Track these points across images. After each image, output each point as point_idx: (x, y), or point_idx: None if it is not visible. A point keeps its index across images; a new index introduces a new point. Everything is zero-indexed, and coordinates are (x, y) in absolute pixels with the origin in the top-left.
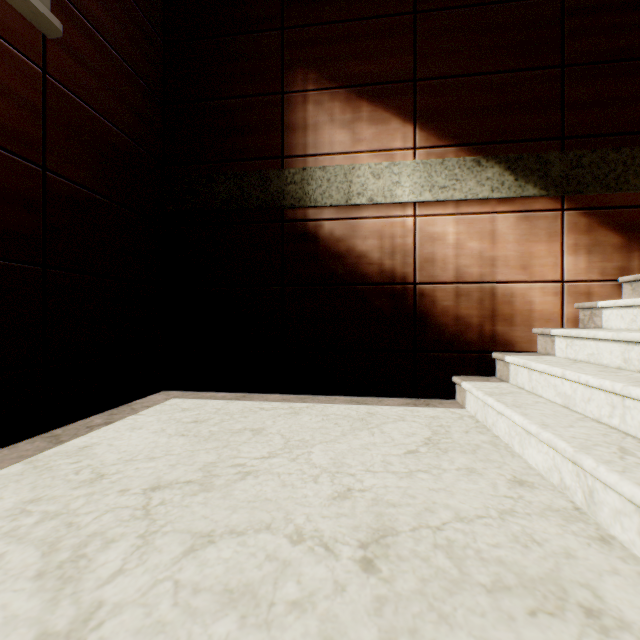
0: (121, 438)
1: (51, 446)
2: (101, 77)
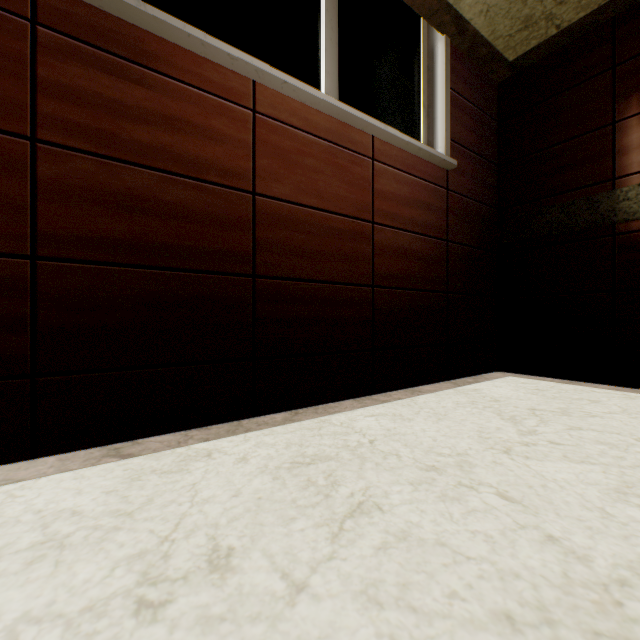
0: (492, 389)
1: (457, 386)
2: (467, 174)
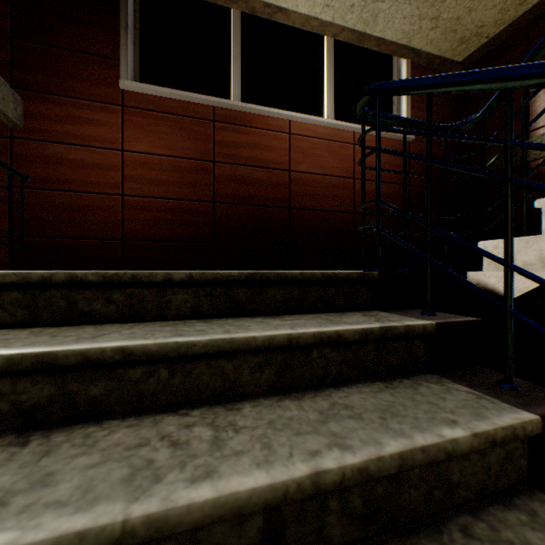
0: None
1: None
2: None
